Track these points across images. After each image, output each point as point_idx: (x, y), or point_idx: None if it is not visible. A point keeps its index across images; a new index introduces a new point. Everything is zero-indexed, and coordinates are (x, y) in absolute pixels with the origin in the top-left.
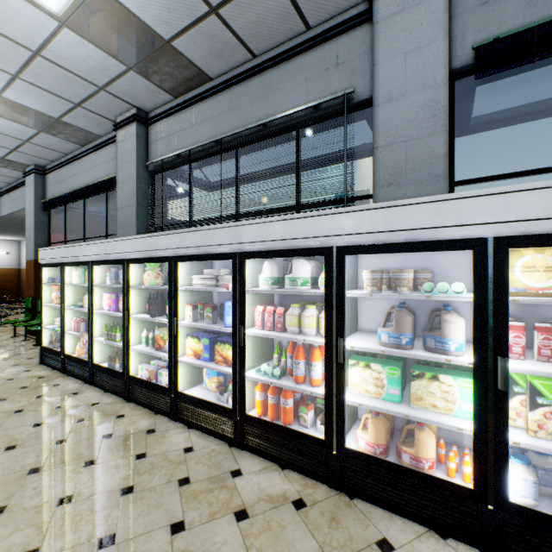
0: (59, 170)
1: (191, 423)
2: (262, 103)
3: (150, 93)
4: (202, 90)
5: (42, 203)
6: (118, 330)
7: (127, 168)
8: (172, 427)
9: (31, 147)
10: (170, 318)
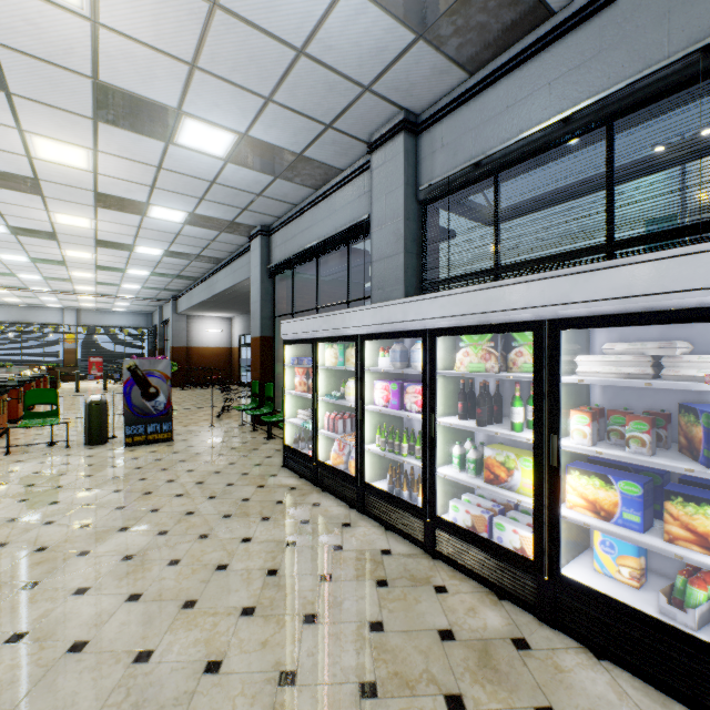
0: (287, 227)
1: (599, 646)
2: (696, 8)
3: (433, 77)
4: (527, 42)
5: (267, 269)
6: (404, 439)
7: (388, 202)
8: (556, 643)
9: (262, 201)
10: (537, 434)
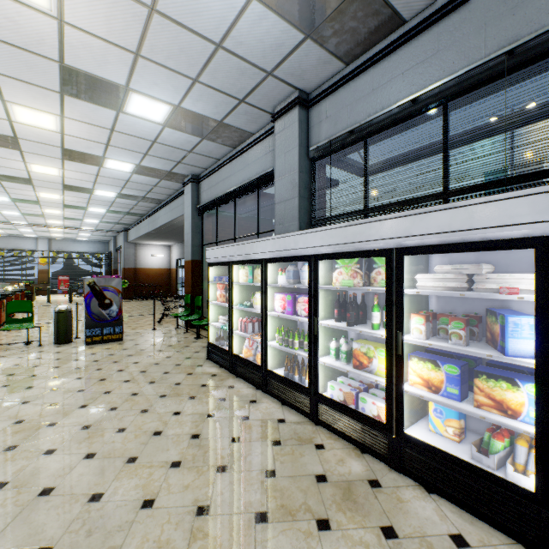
0: (212, 176)
1: (429, 484)
2: (503, 23)
3: (319, 66)
4: (387, 42)
5: (197, 208)
6: (296, 337)
7: (286, 159)
8: (400, 482)
9: (192, 156)
10: (388, 331)
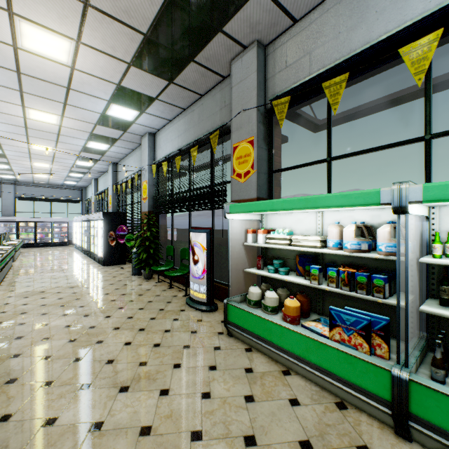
0: None
1: None
2: None
3: None
4: None
5: None
6: None
7: None
8: None
9: None
10: None
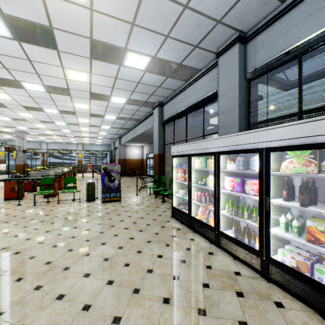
0: (171, 101)
1: None
2: None
3: (258, 8)
4: None
5: (161, 122)
6: (245, 209)
7: (228, 82)
8: None
9: (160, 90)
10: None
